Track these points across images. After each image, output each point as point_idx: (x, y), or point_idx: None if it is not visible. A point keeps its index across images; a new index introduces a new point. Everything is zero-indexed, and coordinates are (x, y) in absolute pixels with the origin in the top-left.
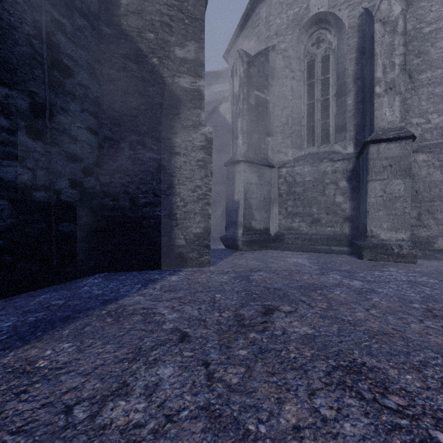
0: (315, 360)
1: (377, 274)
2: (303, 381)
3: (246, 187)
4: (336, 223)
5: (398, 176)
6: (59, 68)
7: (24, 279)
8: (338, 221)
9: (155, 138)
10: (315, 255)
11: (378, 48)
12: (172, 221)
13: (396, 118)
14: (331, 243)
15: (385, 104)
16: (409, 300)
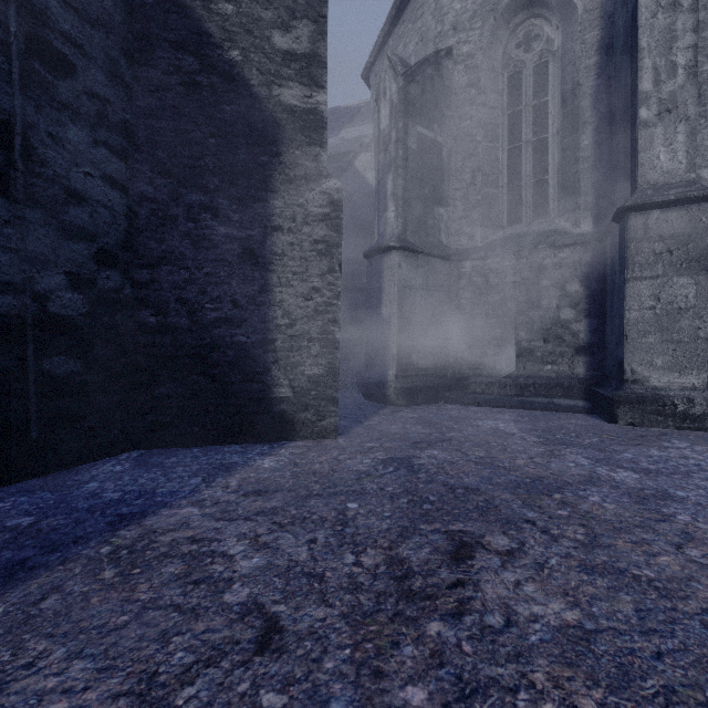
0: None
1: (657, 455)
2: None
3: (401, 295)
4: (562, 356)
5: (684, 271)
6: (43, 57)
7: None
8: (566, 354)
9: (235, 200)
10: (527, 415)
11: (644, 38)
12: (268, 354)
13: (680, 165)
14: (553, 392)
15: (657, 140)
16: None
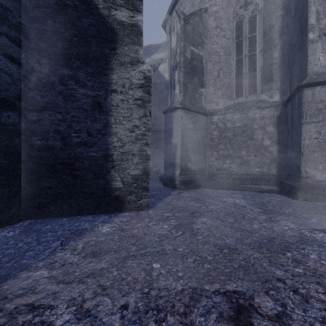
0: None
1: None
2: None
3: (182, 132)
4: (264, 164)
5: None
6: None
7: None
8: (266, 163)
9: (89, 74)
10: (248, 194)
11: None
12: (108, 163)
13: None
14: (260, 182)
15: (318, 50)
16: None
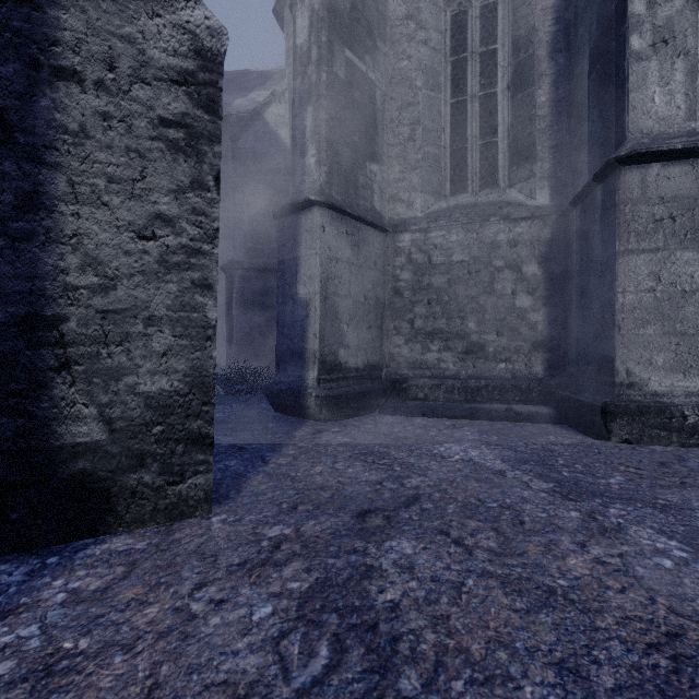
0: None
1: None
2: None
3: (325, 268)
4: (518, 353)
5: (689, 243)
6: None
7: None
8: (522, 350)
9: None
10: (491, 429)
11: None
12: (41, 350)
13: (678, 111)
14: (510, 396)
15: (652, 78)
16: None
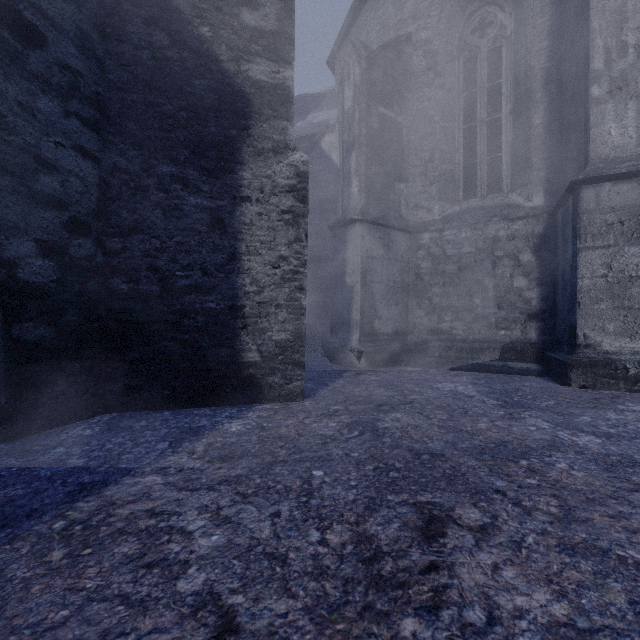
0: None
1: (615, 418)
2: None
3: (364, 264)
4: (515, 322)
5: (635, 241)
6: (13, 27)
7: None
8: (518, 320)
9: (205, 171)
10: (483, 377)
11: (596, 20)
12: (237, 320)
13: (631, 140)
14: (507, 356)
15: (609, 116)
16: None
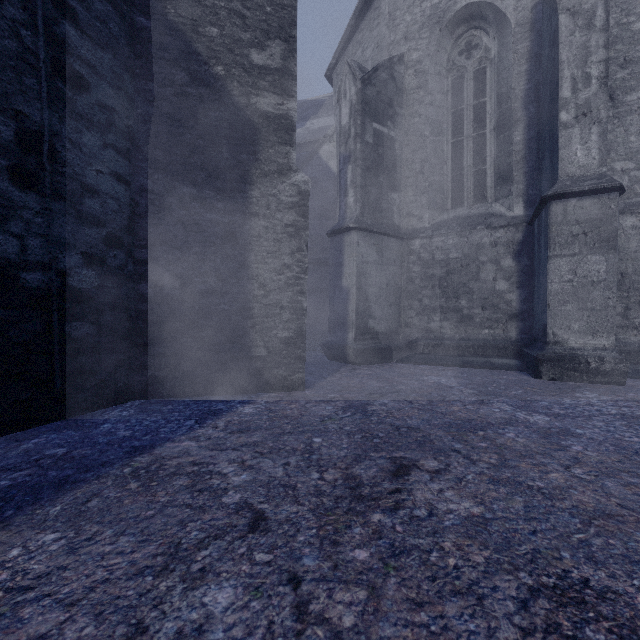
0: (494, 574)
1: (568, 403)
2: (478, 622)
3: (359, 269)
4: (497, 322)
5: (596, 250)
6: (65, 77)
7: (6, 413)
8: (500, 320)
9: (219, 191)
10: (466, 372)
11: (564, 53)
12: (246, 320)
13: (594, 160)
14: (490, 352)
15: (575, 139)
16: (632, 450)
